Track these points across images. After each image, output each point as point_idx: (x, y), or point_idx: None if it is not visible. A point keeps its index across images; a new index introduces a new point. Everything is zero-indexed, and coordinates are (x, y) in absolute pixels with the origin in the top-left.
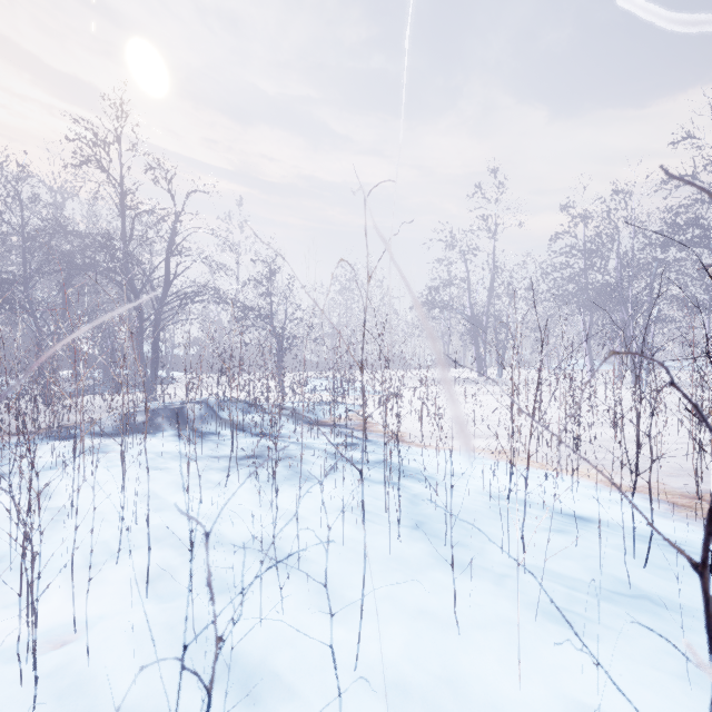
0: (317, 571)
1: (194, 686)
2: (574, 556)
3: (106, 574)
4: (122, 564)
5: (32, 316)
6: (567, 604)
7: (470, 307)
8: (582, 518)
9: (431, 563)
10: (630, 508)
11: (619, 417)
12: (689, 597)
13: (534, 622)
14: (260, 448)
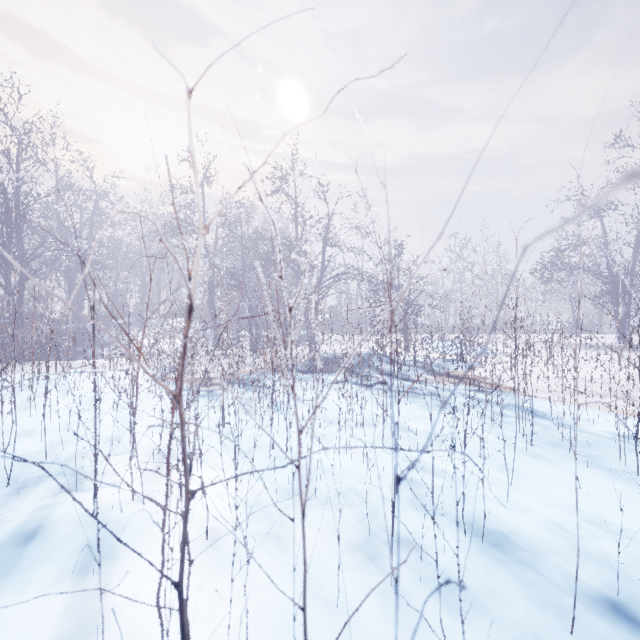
0: (476, 448)
1: (426, 474)
2: None
3: (357, 432)
4: (362, 430)
5: (247, 295)
6: None
7: (607, 267)
8: None
9: (558, 458)
10: None
11: None
12: None
13: (639, 493)
14: None
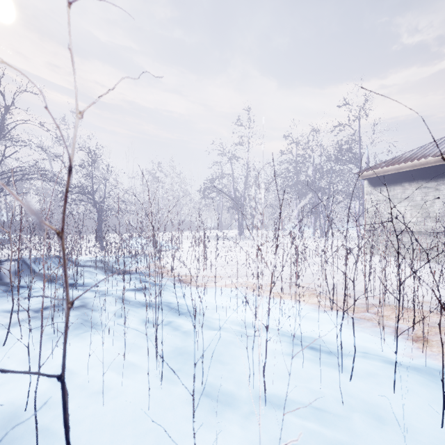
0: None
1: None
2: (302, 379)
3: None
4: None
5: None
6: (302, 440)
7: (234, 192)
8: (304, 339)
9: (186, 413)
10: (332, 326)
11: (325, 263)
12: (384, 408)
13: None
14: (46, 305)
